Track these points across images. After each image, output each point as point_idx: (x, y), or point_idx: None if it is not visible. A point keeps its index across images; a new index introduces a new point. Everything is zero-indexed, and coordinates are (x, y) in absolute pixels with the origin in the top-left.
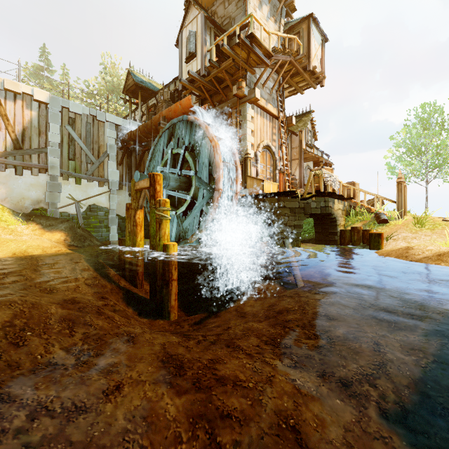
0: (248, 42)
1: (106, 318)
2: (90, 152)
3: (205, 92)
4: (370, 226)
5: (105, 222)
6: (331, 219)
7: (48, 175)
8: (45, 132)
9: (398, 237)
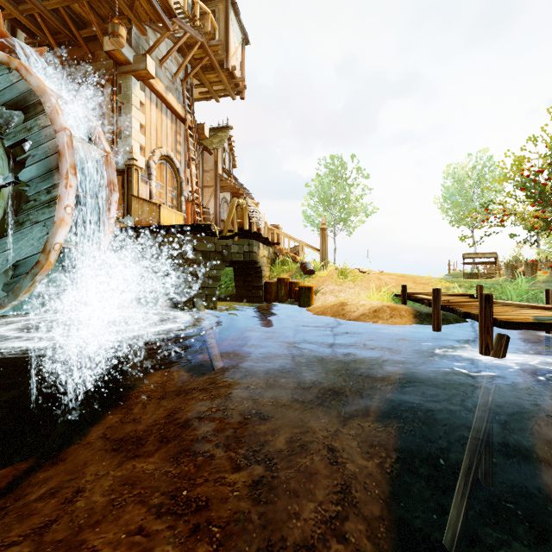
0: None
1: None
2: None
3: (47, 32)
4: (297, 277)
5: None
6: (255, 268)
7: None
8: None
9: (326, 290)
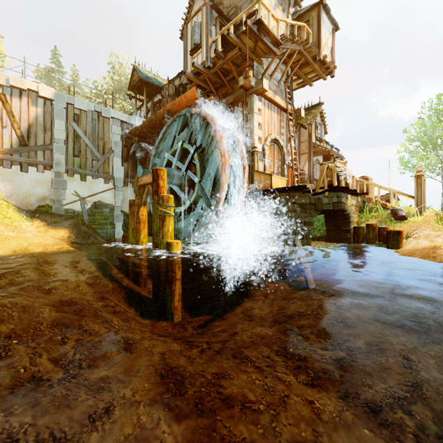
0: (255, 29)
1: (103, 321)
2: (95, 149)
3: (211, 85)
4: (386, 223)
5: (110, 219)
6: (344, 215)
7: (53, 171)
8: (51, 129)
9: (419, 235)
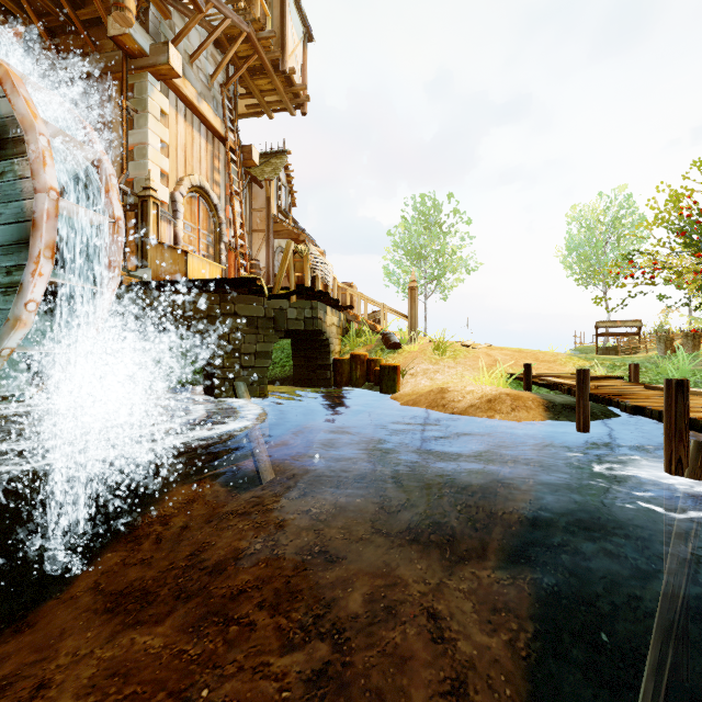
0: None
1: None
2: None
3: (31, 12)
4: (377, 353)
5: None
6: (321, 341)
7: None
8: None
9: (417, 371)
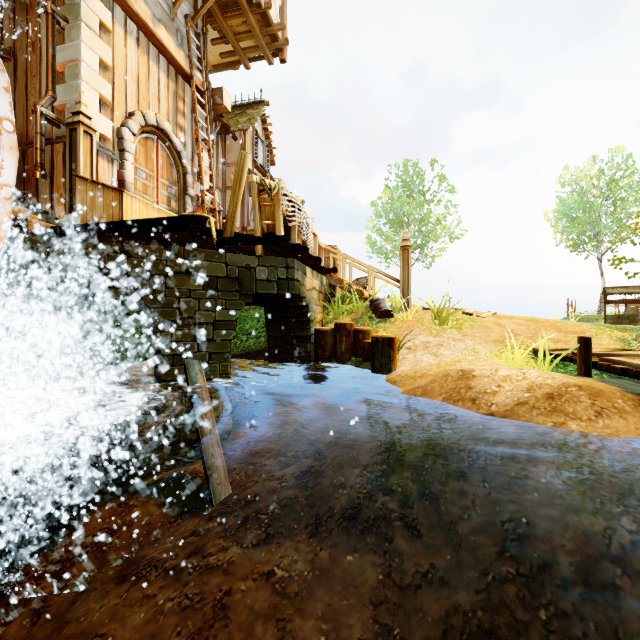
0: None
1: None
2: None
3: None
4: (365, 322)
5: None
6: (299, 308)
7: None
8: None
9: (415, 344)
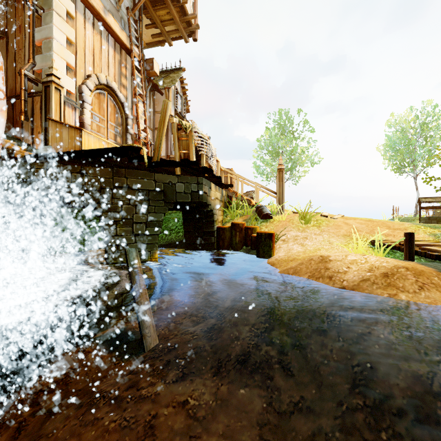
0: None
1: None
2: None
3: None
4: (252, 222)
5: None
6: (206, 212)
7: None
8: None
9: (288, 237)
